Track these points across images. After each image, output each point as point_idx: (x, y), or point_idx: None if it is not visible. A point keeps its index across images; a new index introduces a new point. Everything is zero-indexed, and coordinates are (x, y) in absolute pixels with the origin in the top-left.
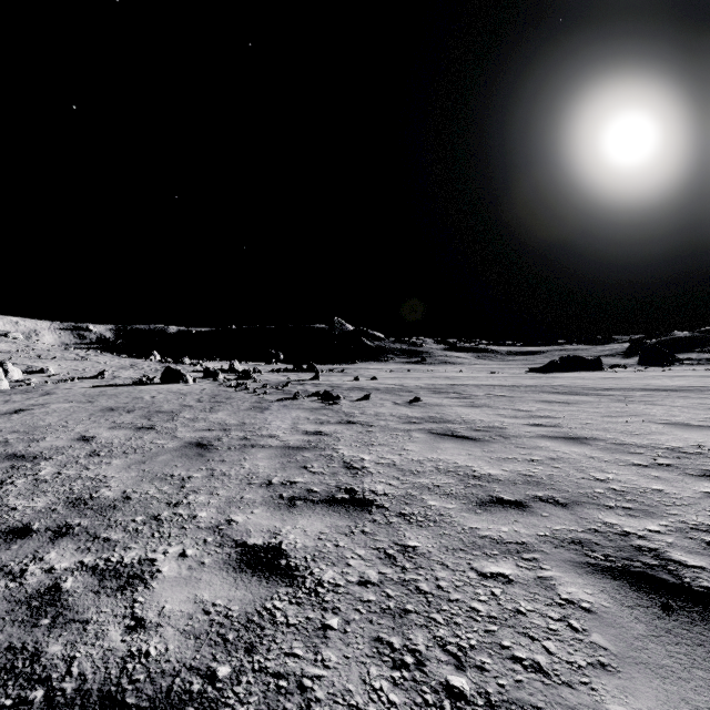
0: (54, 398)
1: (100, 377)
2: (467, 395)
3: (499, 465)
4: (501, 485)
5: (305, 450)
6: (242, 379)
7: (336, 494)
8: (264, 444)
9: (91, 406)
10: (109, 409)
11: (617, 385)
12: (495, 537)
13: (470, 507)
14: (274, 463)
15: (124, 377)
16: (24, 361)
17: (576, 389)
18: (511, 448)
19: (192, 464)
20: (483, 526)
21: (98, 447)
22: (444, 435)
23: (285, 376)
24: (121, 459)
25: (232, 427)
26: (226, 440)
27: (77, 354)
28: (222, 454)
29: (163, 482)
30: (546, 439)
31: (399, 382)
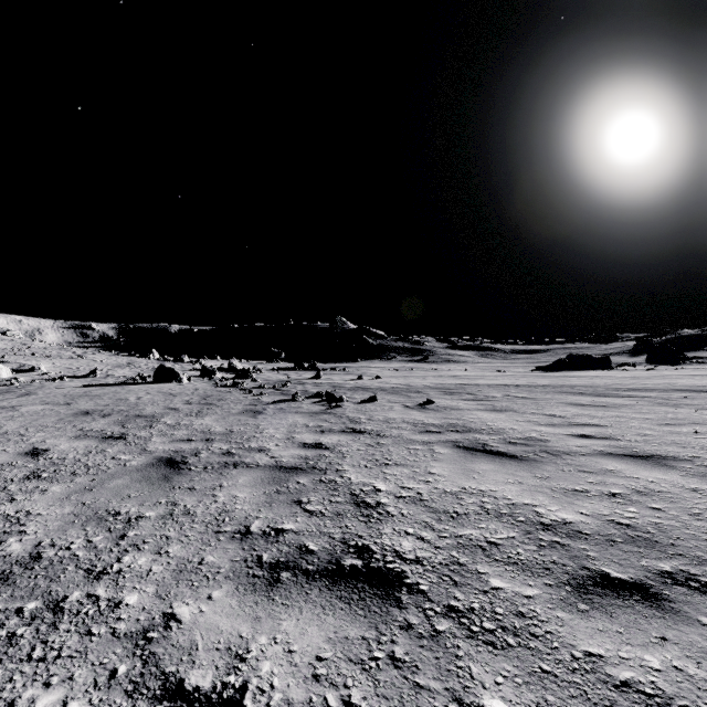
0: (31, 400)
1: (92, 376)
2: (483, 396)
3: (571, 503)
4: (594, 544)
5: (300, 473)
6: (240, 378)
7: (343, 557)
8: (250, 462)
9: (65, 409)
10: (83, 413)
11: (642, 385)
12: (647, 688)
13: (565, 596)
14: (258, 493)
15: (118, 376)
16: (18, 359)
17: (601, 390)
18: (572, 473)
19: (150, 493)
20: (607, 650)
21: (44, 465)
22: (474, 450)
23: (286, 375)
24: (63, 484)
25: (216, 437)
26: (205, 456)
27: (73, 352)
28: (194, 477)
29: (100, 525)
30: (610, 458)
31: (405, 381)
